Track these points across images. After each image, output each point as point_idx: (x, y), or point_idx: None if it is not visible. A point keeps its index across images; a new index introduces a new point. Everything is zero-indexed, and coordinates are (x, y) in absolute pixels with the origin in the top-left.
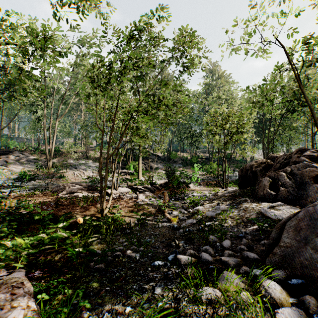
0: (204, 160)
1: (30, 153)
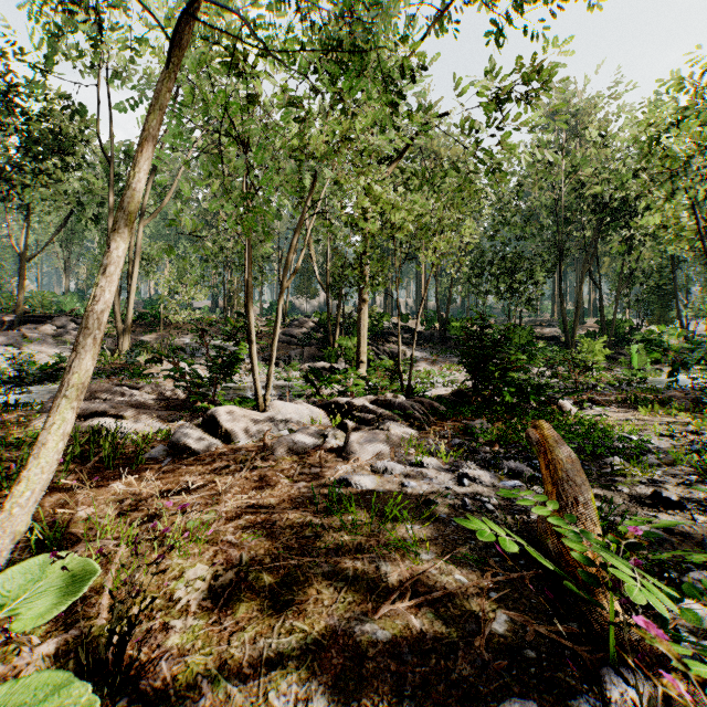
0: (543, 342)
1: None
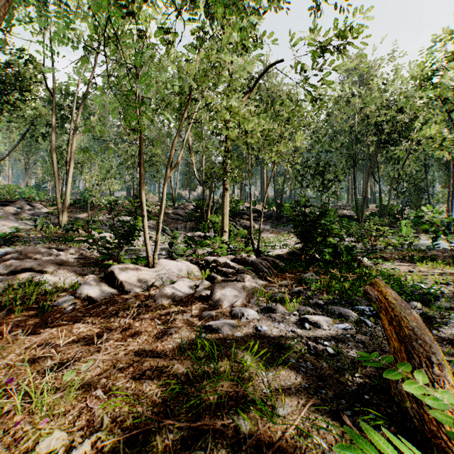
0: None
1: (46, 205)
